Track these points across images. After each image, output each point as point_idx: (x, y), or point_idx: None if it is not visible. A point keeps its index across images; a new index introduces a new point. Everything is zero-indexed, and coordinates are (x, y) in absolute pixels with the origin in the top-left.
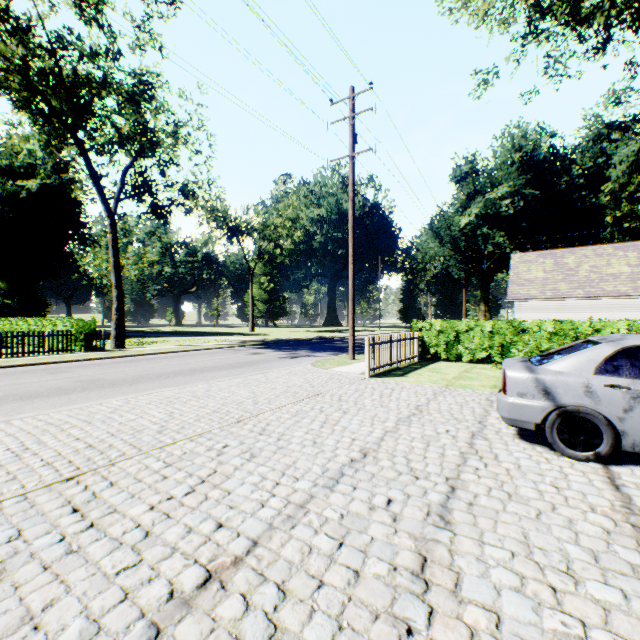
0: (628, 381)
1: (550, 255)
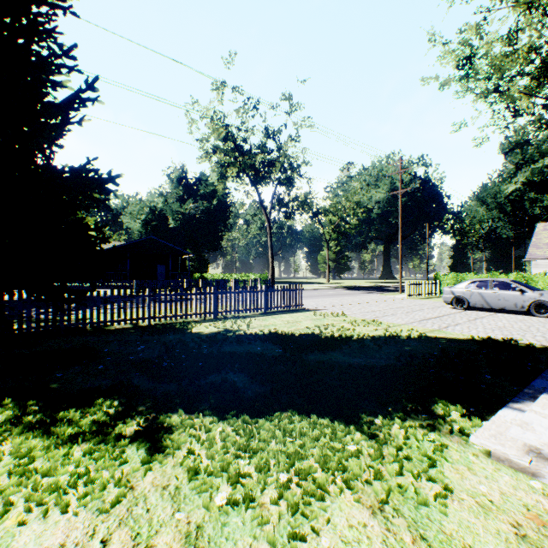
0: (471, 289)
1: None
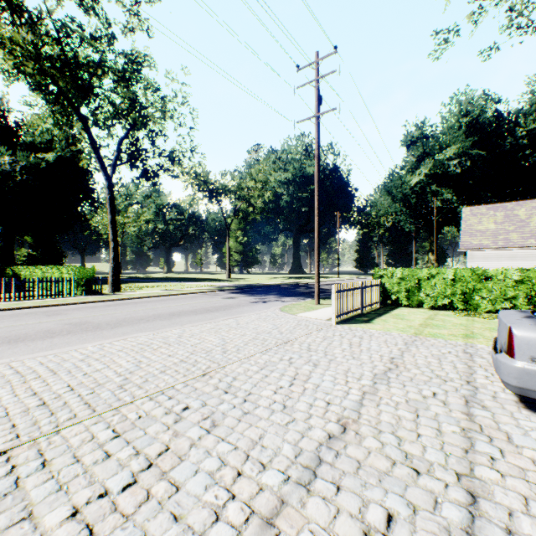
0: None
1: (500, 208)
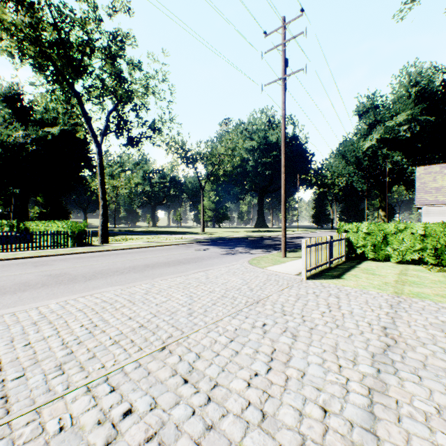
0: None
1: None
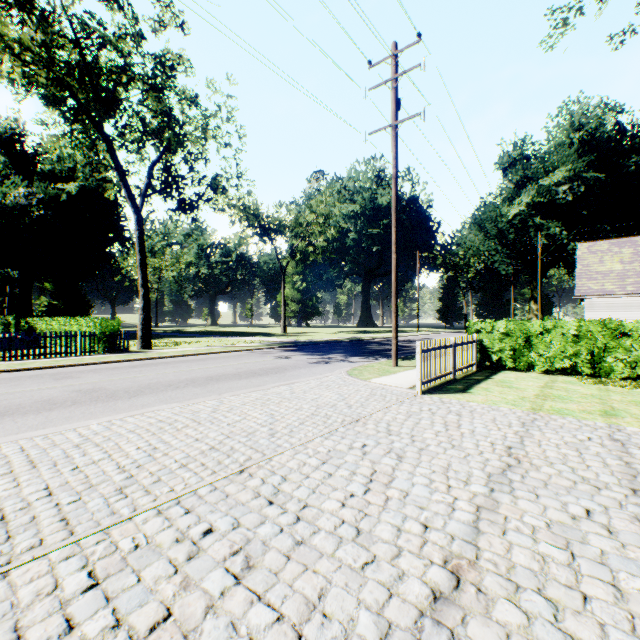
0: None
1: (628, 243)
